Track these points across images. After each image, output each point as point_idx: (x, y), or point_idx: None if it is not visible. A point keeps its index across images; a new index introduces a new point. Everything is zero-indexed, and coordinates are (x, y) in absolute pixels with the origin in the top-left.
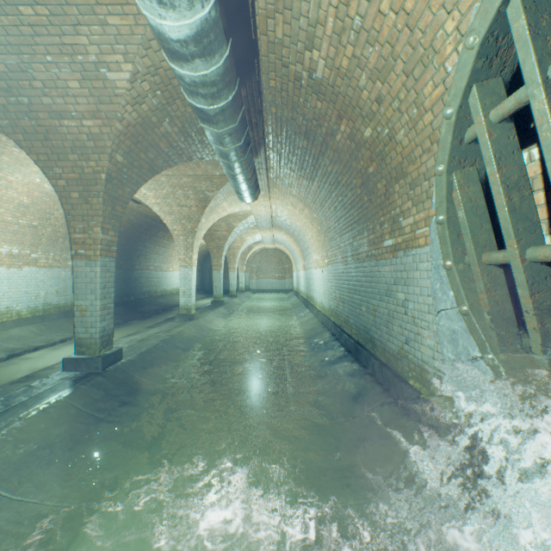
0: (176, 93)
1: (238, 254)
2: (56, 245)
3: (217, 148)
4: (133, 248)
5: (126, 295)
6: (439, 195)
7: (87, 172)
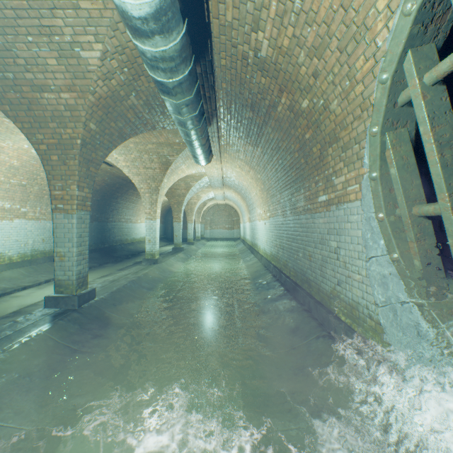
0: (140, 70)
1: (194, 208)
2: (42, 201)
3: (176, 117)
4: (107, 203)
5: (101, 243)
6: (373, 154)
7: (65, 138)
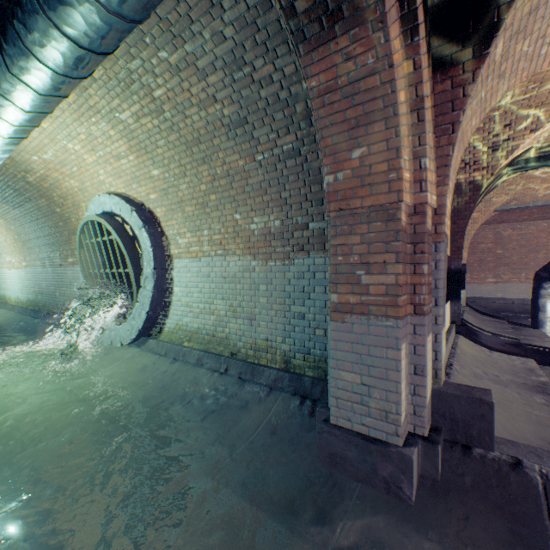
0: None
1: None
2: None
3: None
4: None
5: None
6: (79, 254)
7: None
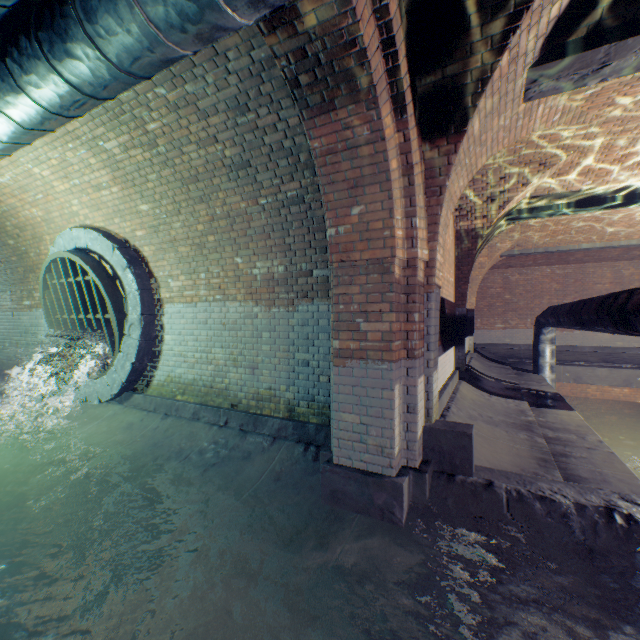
0: None
1: None
2: None
3: None
4: None
5: None
6: (42, 296)
7: None
